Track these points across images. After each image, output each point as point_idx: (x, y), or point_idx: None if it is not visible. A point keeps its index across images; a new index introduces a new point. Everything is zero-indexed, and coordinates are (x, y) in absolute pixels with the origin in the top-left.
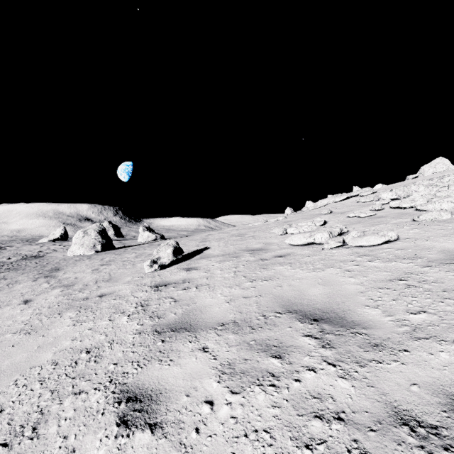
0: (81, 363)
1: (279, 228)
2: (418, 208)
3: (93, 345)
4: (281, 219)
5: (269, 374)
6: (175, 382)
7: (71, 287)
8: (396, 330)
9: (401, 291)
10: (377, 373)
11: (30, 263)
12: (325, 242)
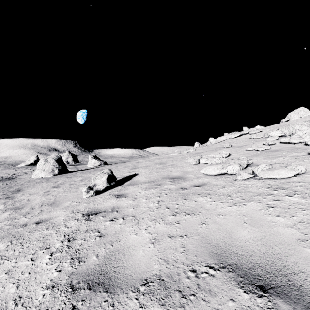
0: None
1: (192, 158)
2: (308, 144)
3: None
4: (192, 151)
5: None
6: None
7: (19, 210)
8: None
9: None
10: None
11: (2, 184)
12: (237, 173)
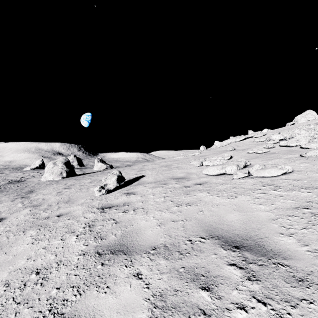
0: (29, 286)
1: (196, 161)
2: (303, 147)
3: (43, 266)
4: (197, 154)
5: (200, 312)
6: (109, 316)
7: (38, 207)
8: (317, 263)
9: (308, 220)
10: (311, 317)
11: (13, 186)
12: (234, 173)
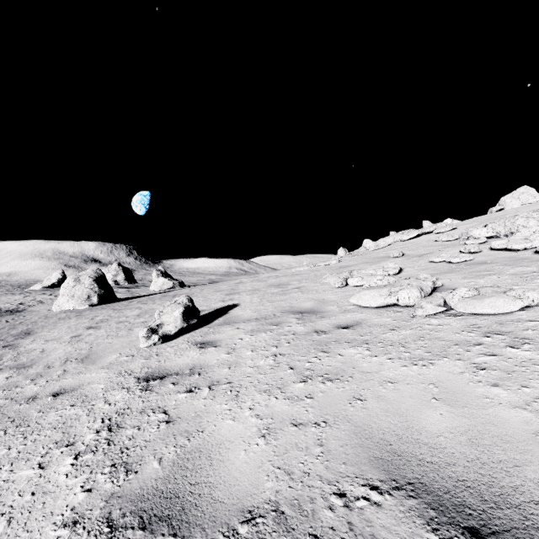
0: None
1: (334, 276)
2: None
3: None
4: (335, 263)
5: None
6: None
7: (25, 370)
8: None
9: None
10: None
11: None
12: (416, 304)
